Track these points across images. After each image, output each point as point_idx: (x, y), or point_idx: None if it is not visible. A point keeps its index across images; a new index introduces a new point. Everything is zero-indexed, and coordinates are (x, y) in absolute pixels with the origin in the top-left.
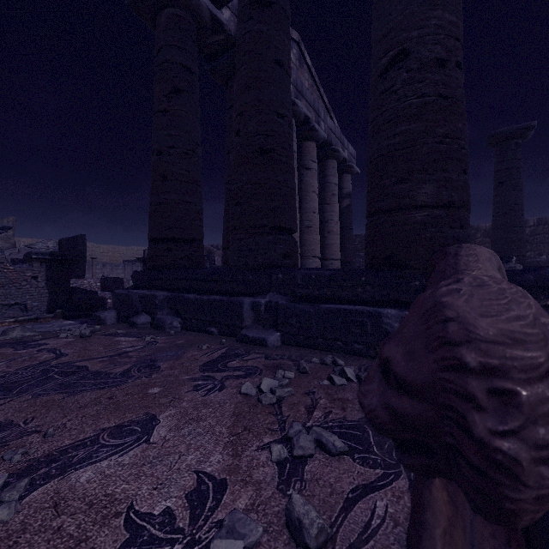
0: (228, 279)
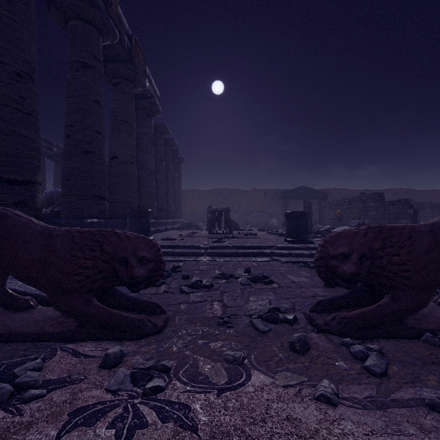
0: None
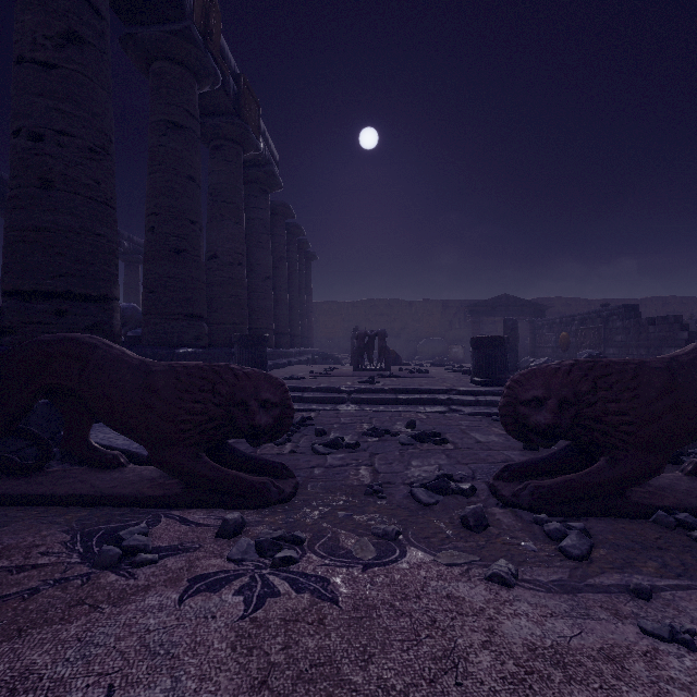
0: None
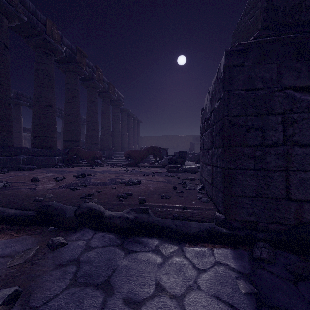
0: (1, 150)
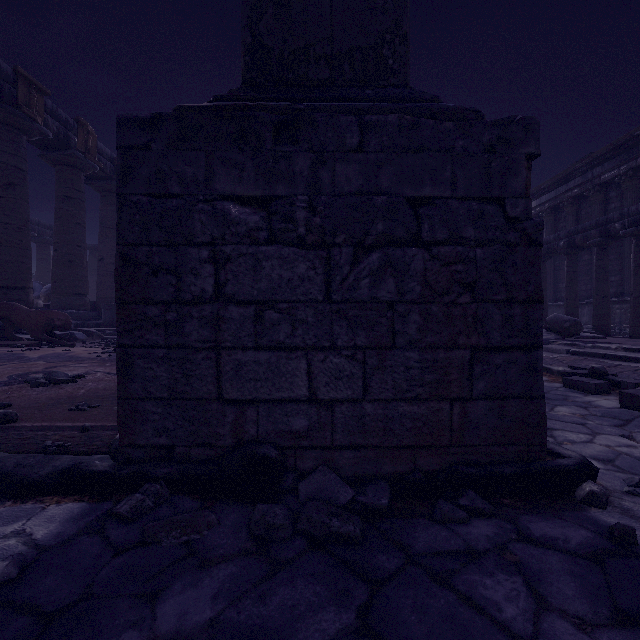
0: None
